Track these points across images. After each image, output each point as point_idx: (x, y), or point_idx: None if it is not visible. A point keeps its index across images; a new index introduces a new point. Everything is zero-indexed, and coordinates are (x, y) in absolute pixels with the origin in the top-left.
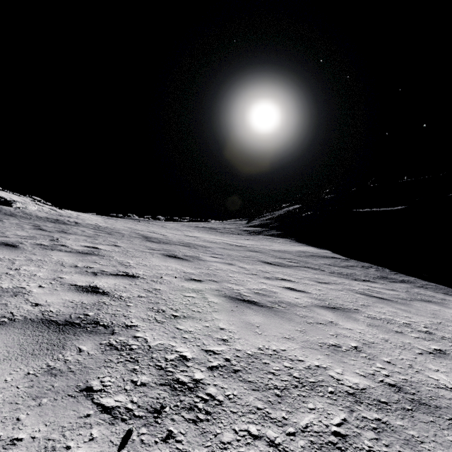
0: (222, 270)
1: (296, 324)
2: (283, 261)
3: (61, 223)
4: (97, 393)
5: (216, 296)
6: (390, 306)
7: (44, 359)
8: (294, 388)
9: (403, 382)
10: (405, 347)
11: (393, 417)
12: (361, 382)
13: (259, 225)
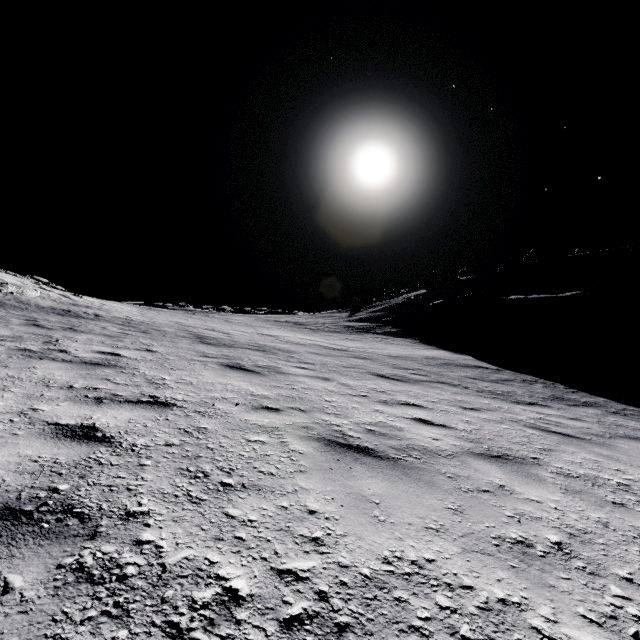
0: (312, 390)
1: (443, 495)
2: (405, 373)
3: (73, 316)
4: None
5: (303, 439)
6: (585, 449)
7: None
8: None
9: None
10: None
11: None
12: None
13: (367, 319)
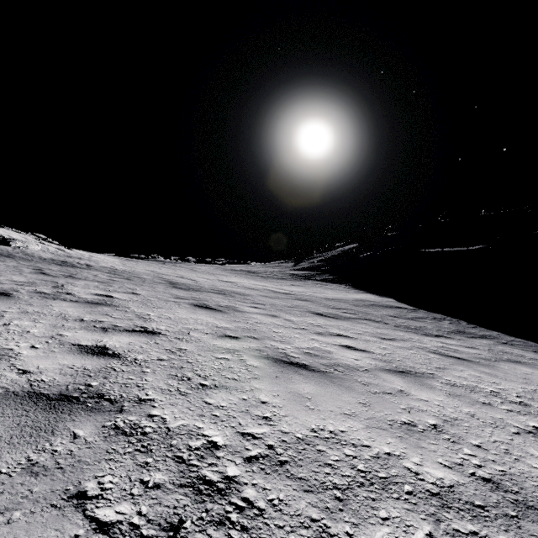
0: (263, 324)
1: (357, 395)
2: (338, 312)
3: (70, 266)
4: (92, 500)
5: (256, 357)
6: (472, 368)
7: (25, 450)
8: (359, 488)
9: (501, 475)
10: (496, 425)
11: (494, 529)
12: (446, 476)
13: (308, 268)
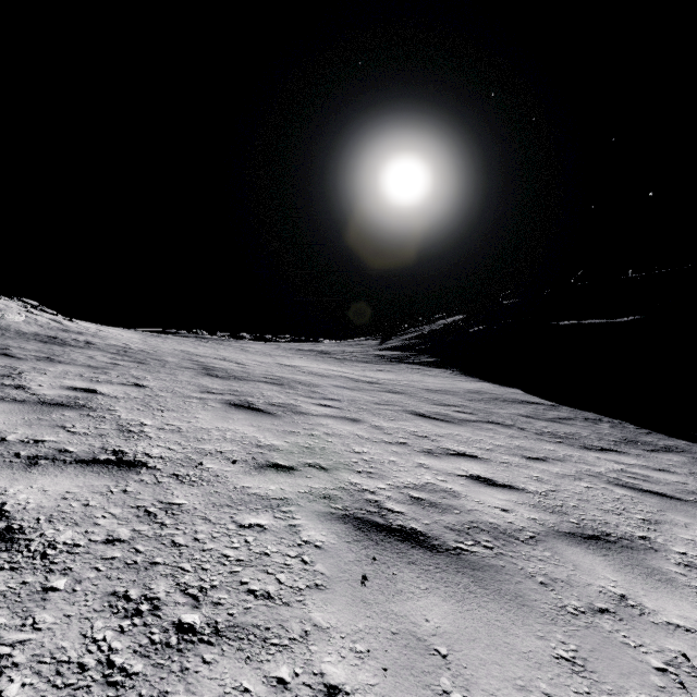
0: (338, 437)
1: (544, 625)
2: (448, 411)
3: (59, 343)
4: None
5: (322, 519)
6: None
7: None
8: None
9: None
10: None
11: None
12: None
13: (400, 347)
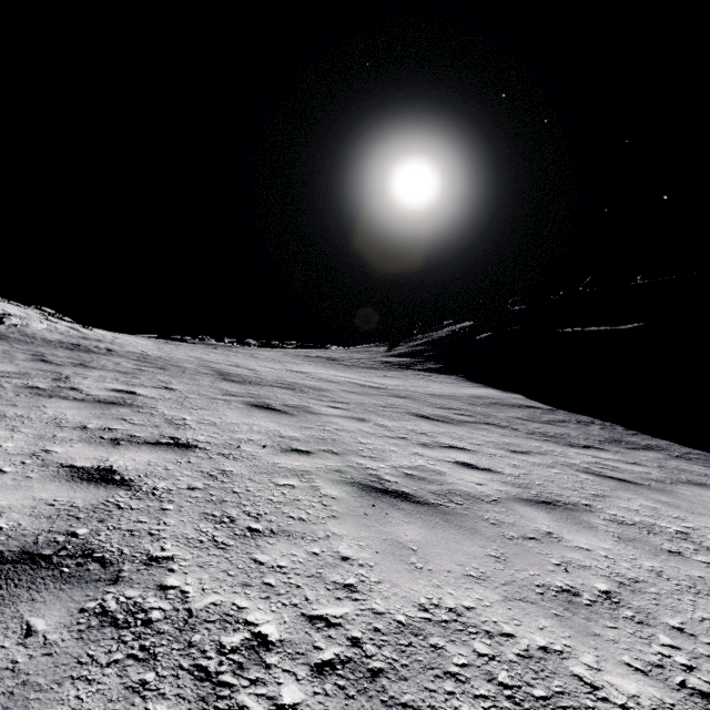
0: (346, 432)
1: (486, 542)
2: (449, 414)
3: (83, 350)
4: None
5: (335, 483)
6: (642, 495)
7: None
8: None
9: None
10: (697, 589)
11: None
12: (642, 691)
13: (407, 354)
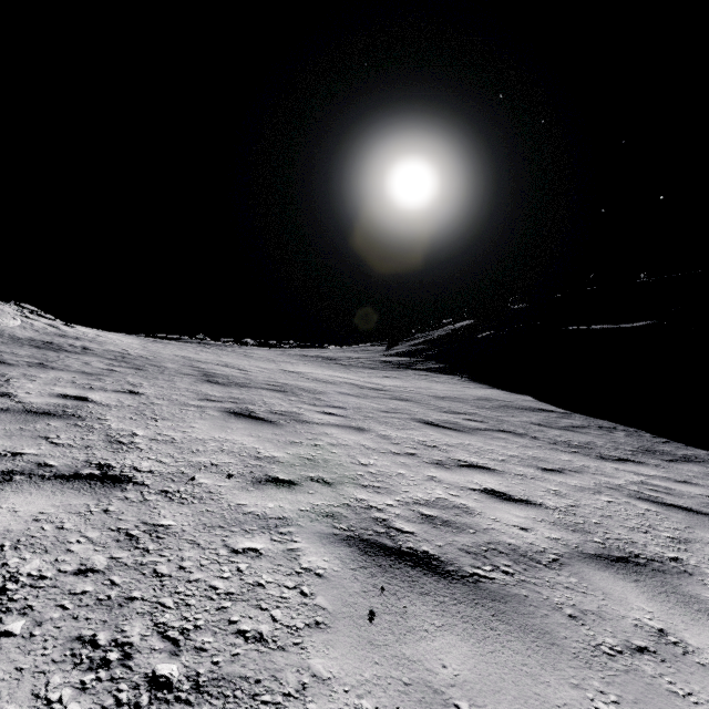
0: (342, 448)
1: (578, 669)
2: (457, 419)
3: (54, 349)
4: None
5: (324, 541)
6: None
7: None
8: None
9: None
10: None
11: None
12: None
13: (406, 353)
